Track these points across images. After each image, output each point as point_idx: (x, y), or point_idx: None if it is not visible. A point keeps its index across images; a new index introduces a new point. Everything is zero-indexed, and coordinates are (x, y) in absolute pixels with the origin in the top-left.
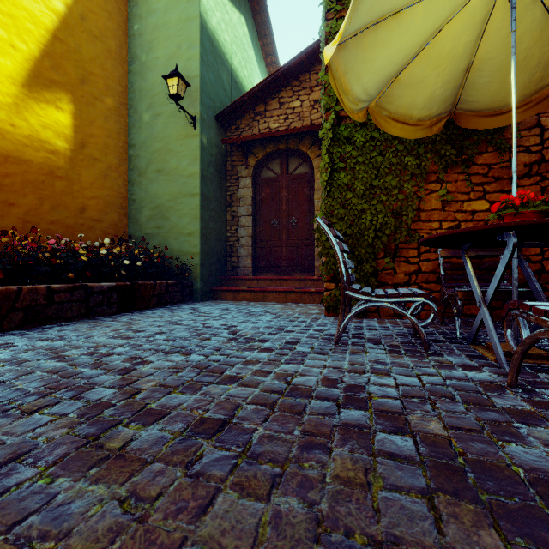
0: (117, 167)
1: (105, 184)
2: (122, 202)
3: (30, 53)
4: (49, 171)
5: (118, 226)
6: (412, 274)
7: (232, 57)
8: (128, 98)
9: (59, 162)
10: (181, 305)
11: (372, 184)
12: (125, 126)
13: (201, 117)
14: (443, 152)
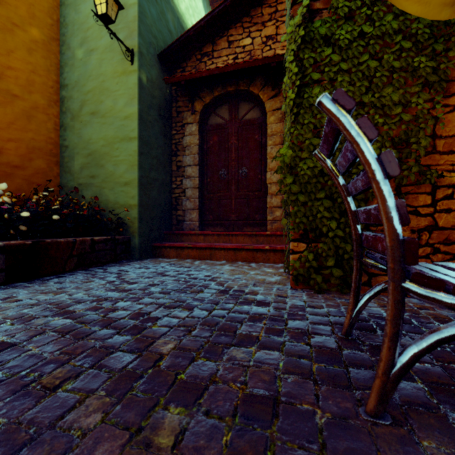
0: (45, 108)
1: (28, 125)
2: (52, 148)
3: None
4: None
5: (47, 174)
6: (422, 230)
7: None
8: (60, 33)
9: None
10: (110, 267)
11: (361, 101)
12: (57, 64)
13: (139, 51)
14: None
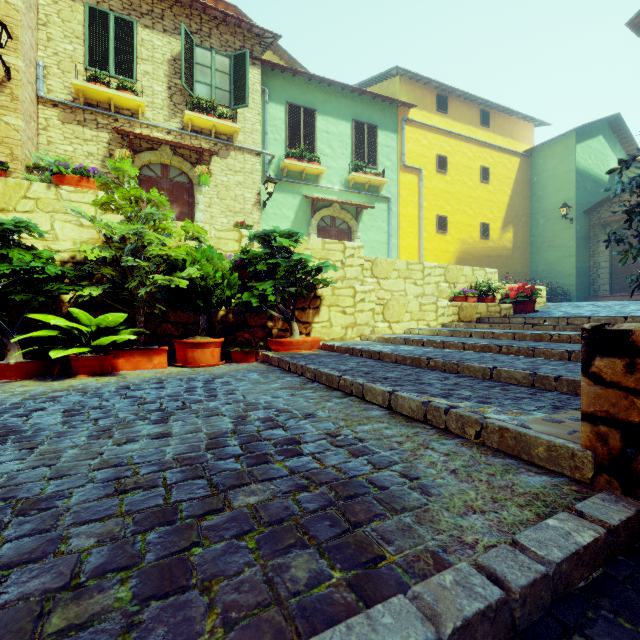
0: (526, 248)
1: (522, 257)
2: (527, 263)
3: (503, 216)
4: (507, 257)
5: (526, 275)
6: None
7: (592, 170)
8: (530, 213)
9: (509, 253)
10: None
11: None
12: (529, 227)
13: (576, 218)
14: None
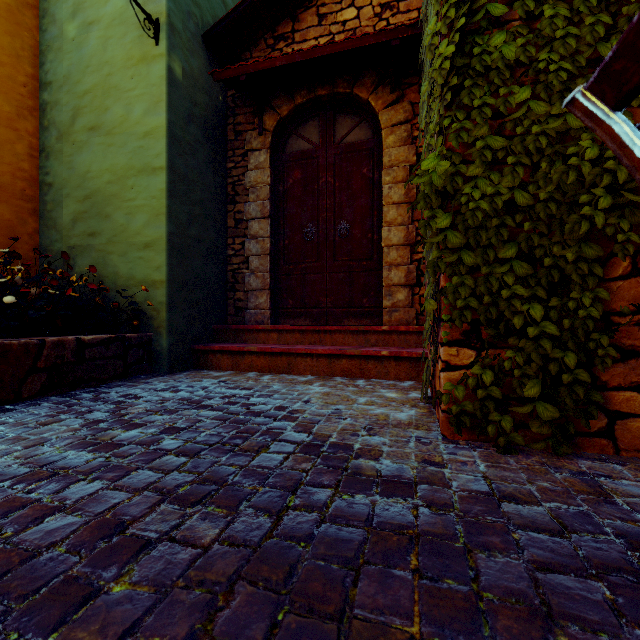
0: (12, 120)
1: None
2: (25, 186)
3: None
4: None
5: (16, 230)
6: None
7: None
8: None
9: None
10: (111, 388)
11: (592, 58)
12: (34, 48)
13: (168, 22)
14: None
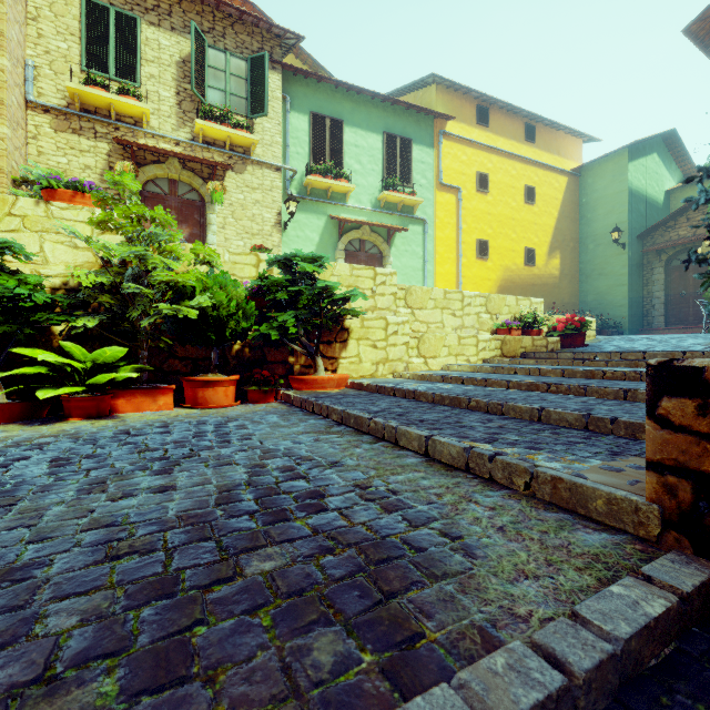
0: (574, 276)
1: (570, 285)
2: (576, 293)
3: (549, 241)
4: (553, 286)
5: (574, 305)
6: None
7: (646, 190)
8: (578, 238)
9: (556, 281)
10: None
11: None
12: (577, 253)
13: (628, 243)
14: None
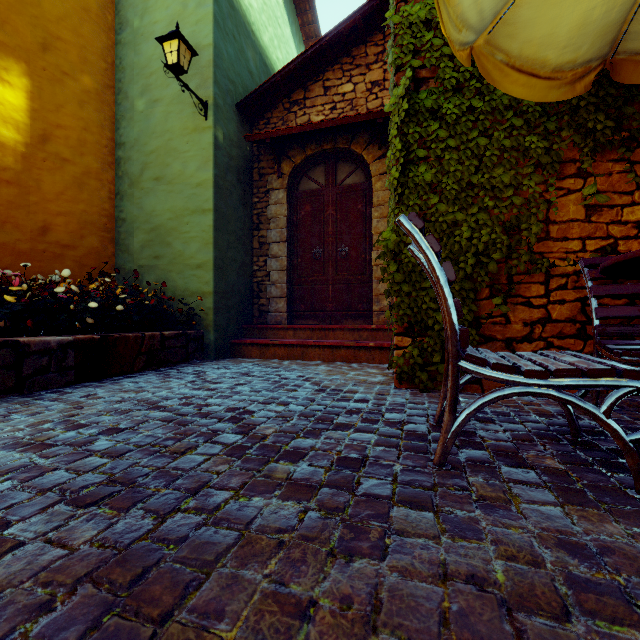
0: (98, 173)
1: (80, 195)
2: (106, 221)
3: None
4: None
5: (101, 254)
6: (535, 323)
7: (260, 31)
8: (115, 79)
9: (5, 160)
10: (183, 367)
11: (470, 181)
12: (112, 117)
13: (214, 103)
14: (592, 125)
